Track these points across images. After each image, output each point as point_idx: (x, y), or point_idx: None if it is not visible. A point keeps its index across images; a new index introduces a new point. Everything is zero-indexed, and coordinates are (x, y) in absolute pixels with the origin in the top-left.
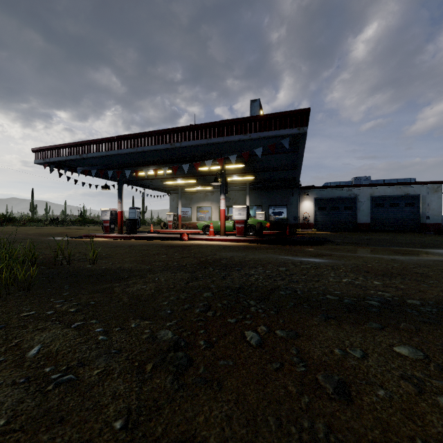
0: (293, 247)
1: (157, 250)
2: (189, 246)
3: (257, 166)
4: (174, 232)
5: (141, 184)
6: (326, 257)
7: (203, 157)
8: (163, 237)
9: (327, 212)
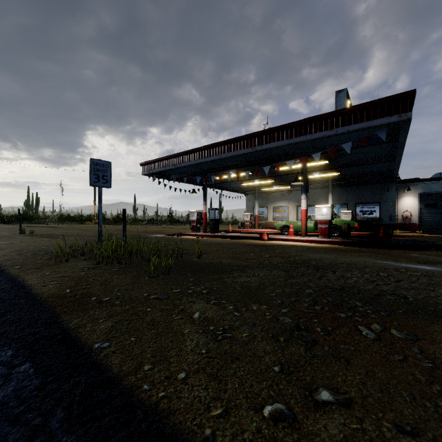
0: (391, 251)
1: (244, 249)
2: (271, 246)
3: (343, 161)
4: (251, 231)
5: (221, 187)
6: (441, 264)
7: (282, 157)
8: (243, 237)
9: (439, 210)
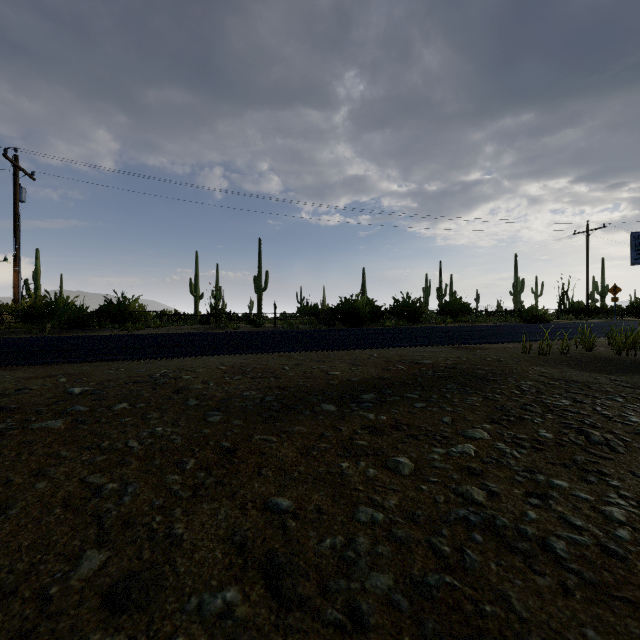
0: None
1: None
2: None
3: None
4: None
5: None
6: None
7: None
8: None
9: None
